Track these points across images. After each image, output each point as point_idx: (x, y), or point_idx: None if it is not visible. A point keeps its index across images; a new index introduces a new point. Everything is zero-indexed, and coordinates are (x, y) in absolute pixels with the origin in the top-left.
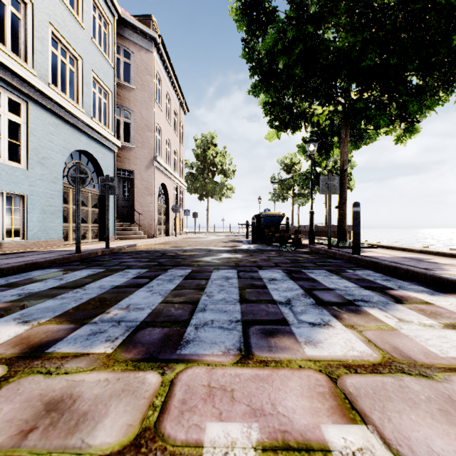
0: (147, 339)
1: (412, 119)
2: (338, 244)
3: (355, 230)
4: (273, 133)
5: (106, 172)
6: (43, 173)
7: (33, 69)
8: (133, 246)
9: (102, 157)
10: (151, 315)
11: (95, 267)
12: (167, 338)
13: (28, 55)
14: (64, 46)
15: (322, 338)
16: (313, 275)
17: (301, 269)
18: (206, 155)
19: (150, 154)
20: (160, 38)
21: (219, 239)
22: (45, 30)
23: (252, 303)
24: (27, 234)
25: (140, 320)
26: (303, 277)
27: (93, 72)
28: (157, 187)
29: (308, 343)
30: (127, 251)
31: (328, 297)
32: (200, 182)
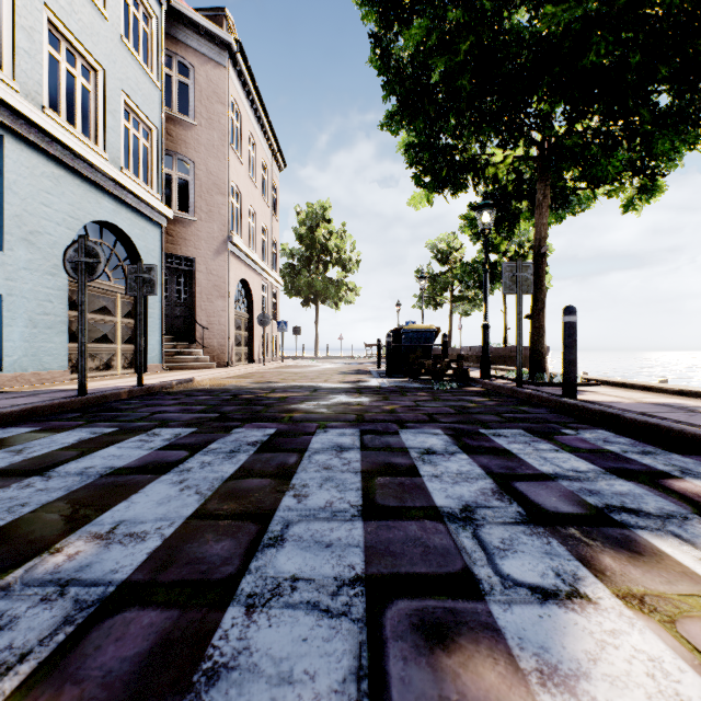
0: (104, 661)
1: (654, 170)
2: (530, 378)
3: (568, 355)
4: (422, 196)
5: (147, 259)
6: (31, 258)
7: (14, 80)
8: (188, 381)
9: (140, 234)
10: (154, 558)
11: (102, 423)
12: (161, 654)
13: (3, 56)
14: (72, 46)
15: (581, 653)
16: (504, 441)
17: (478, 428)
18: (314, 237)
19: (222, 232)
20: (238, 43)
21: (333, 369)
22: (35, 16)
23: (390, 517)
24: (1, 362)
25: (118, 580)
26: (486, 446)
27: (124, 93)
28: (234, 284)
29: (548, 678)
30: (174, 391)
31: (550, 499)
32: (305, 279)
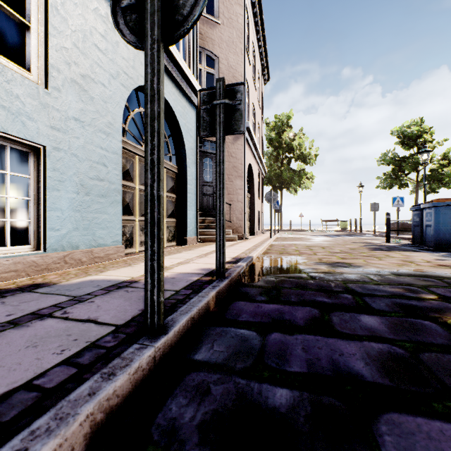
0: None
1: None
2: None
3: None
4: None
5: (186, 137)
6: (82, 107)
7: None
8: (250, 261)
9: (181, 111)
10: None
11: None
12: None
13: None
14: None
15: None
16: None
17: None
18: (279, 140)
19: None
20: None
21: (341, 242)
22: None
23: None
24: (45, 238)
25: None
26: None
27: None
28: (246, 167)
29: None
30: (263, 285)
31: None
32: (275, 171)
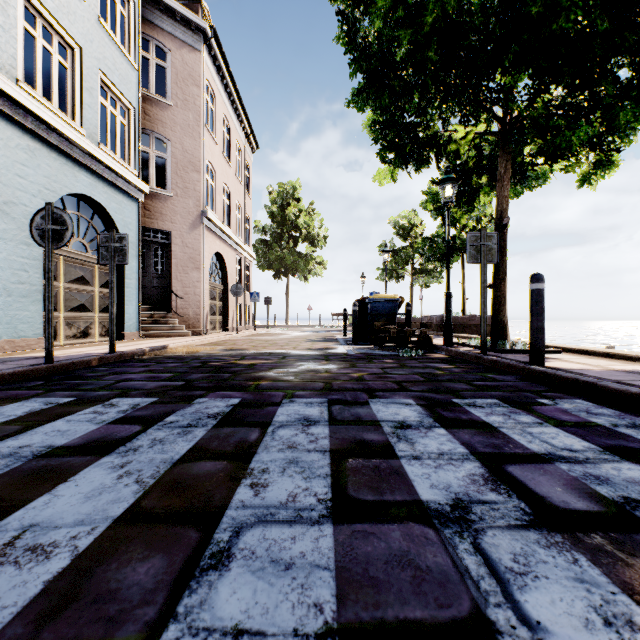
0: None
1: (609, 145)
2: (492, 345)
3: (536, 323)
4: (386, 172)
5: (124, 231)
6: (5, 228)
7: None
8: (161, 348)
9: (117, 207)
10: (49, 592)
11: (61, 393)
12: None
13: None
14: (48, 24)
15: None
16: (481, 412)
17: (451, 397)
18: (285, 214)
19: (197, 207)
20: (213, 29)
21: (302, 337)
22: None
23: (366, 518)
24: None
25: None
26: (463, 419)
27: (102, 72)
28: (209, 257)
29: None
30: (146, 358)
31: (555, 490)
32: (276, 253)
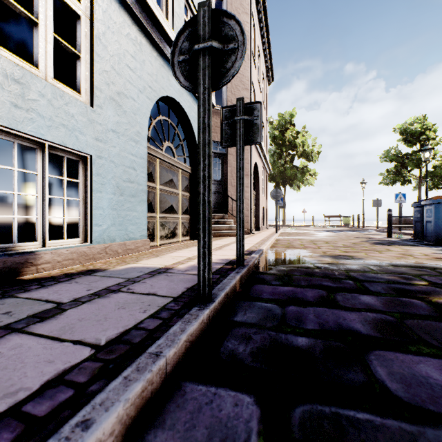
0: None
1: None
2: None
3: None
4: None
5: None
6: (118, 120)
7: None
8: (261, 253)
9: (194, 117)
10: None
11: None
12: None
13: None
14: None
15: None
16: None
17: None
18: (282, 138)
19: None
20: None
21: (344, 238)
22: None
23: None
24: (91, 232)
25: None
26: None
27: None
28: (252, 166)
29: None
30: (276, 273)
31: None
32: (278, 168)
